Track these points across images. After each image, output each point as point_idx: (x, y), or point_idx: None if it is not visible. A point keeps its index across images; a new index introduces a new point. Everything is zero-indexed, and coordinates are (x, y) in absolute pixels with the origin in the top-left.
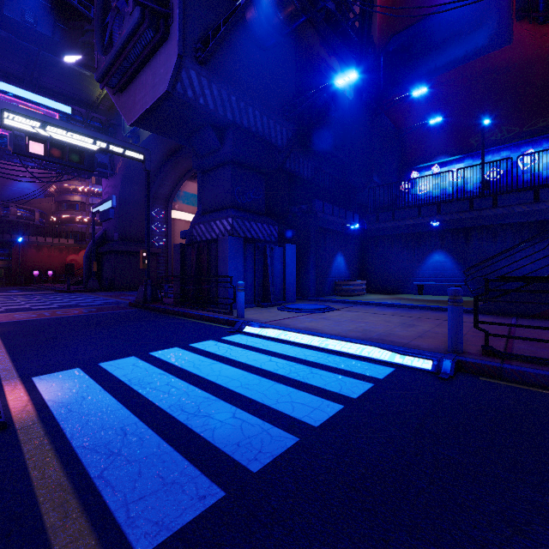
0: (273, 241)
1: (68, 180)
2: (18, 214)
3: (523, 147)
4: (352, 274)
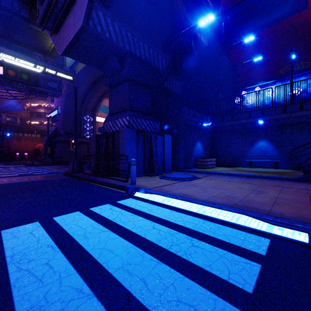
0: (156, 132)
1: (37, 100)
2: (7, 119)
3: None
4: (206, 155)
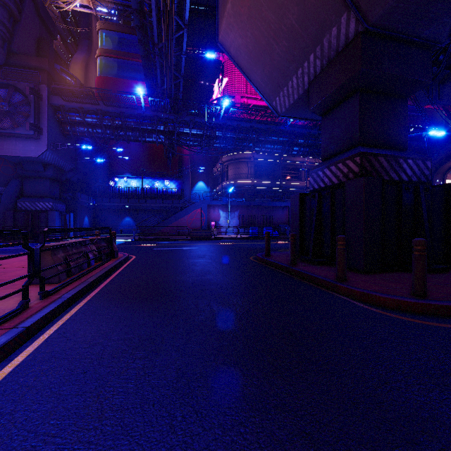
0: (64, 211)
1: None
2: None
3: (156, 180)
4: (91, 226)
